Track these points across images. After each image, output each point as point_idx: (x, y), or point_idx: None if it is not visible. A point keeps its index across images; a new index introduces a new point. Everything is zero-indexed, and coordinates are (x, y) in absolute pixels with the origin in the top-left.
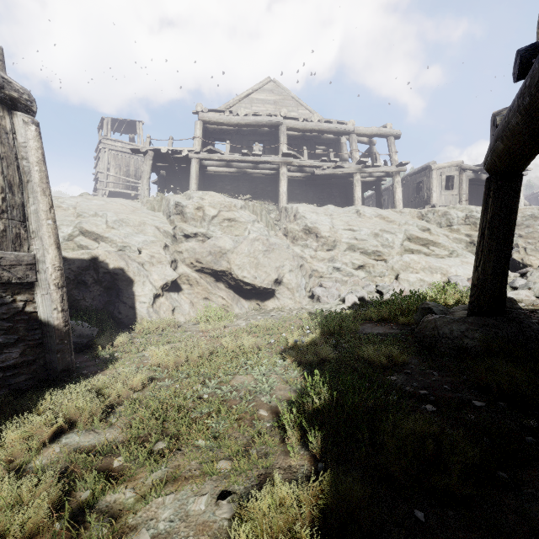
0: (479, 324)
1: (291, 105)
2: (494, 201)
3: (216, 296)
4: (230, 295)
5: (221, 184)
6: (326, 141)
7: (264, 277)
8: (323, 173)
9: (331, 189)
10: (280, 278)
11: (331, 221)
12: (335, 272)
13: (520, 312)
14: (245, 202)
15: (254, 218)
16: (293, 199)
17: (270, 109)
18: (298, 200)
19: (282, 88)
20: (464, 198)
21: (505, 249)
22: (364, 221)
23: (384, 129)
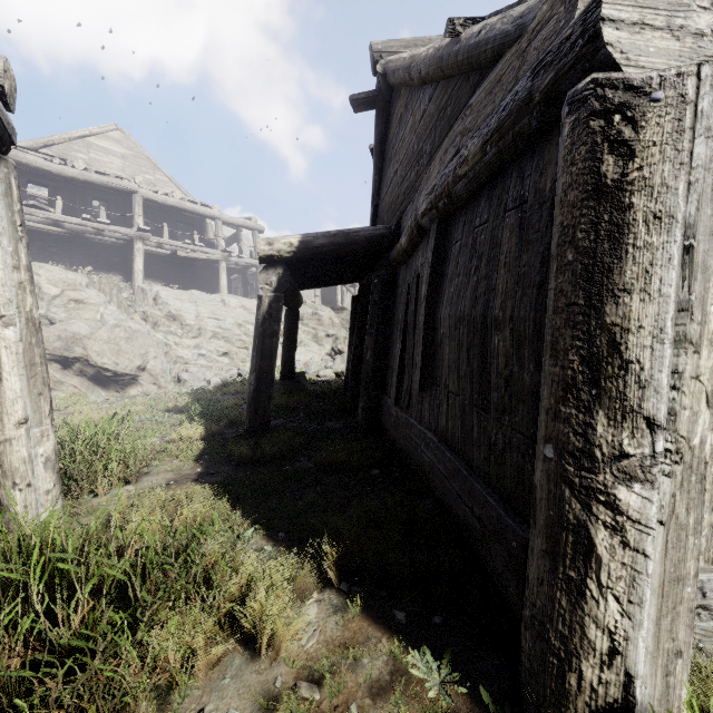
0: (283, 384)
1: (146, 166)
2: (288, 322)
3: (66, 384)
4: (84, 383)
5: (42, 243)
6: (189, 217)
7: (128, 364)
8: (187, 256)
9: (195, 271)
10: (145, 364)
11: (196, 309)
12: (201, 359)
13: (301, 377)
14: (89, 277)
15: (105, 299)
16: (149, 275)
17: (117, 163)
18: (155, 277)
19: (134, 142)
20: (318, 294)
21: (293, 346)
22: (229, 311)
23: (249, 222)
